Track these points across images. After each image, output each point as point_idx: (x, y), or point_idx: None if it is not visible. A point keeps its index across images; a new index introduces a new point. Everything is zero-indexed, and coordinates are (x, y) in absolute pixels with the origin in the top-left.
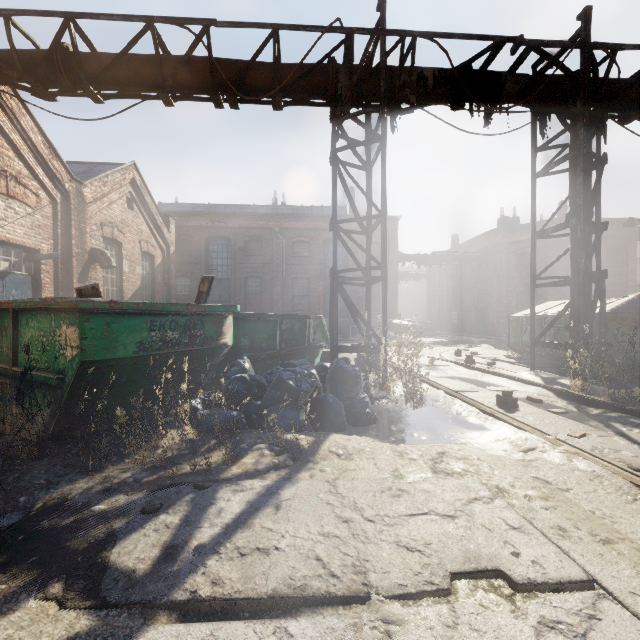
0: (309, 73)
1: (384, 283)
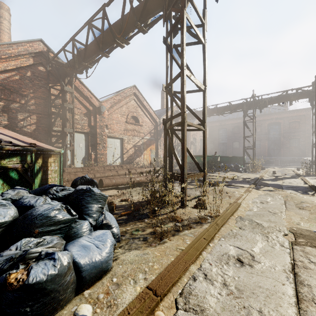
0: (237, 107)
1: (253, 149)
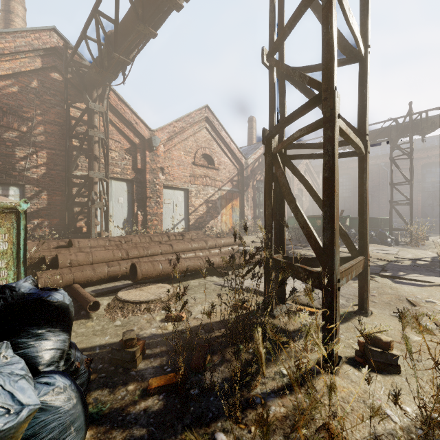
0: (378, 135)
1: (410, 206)
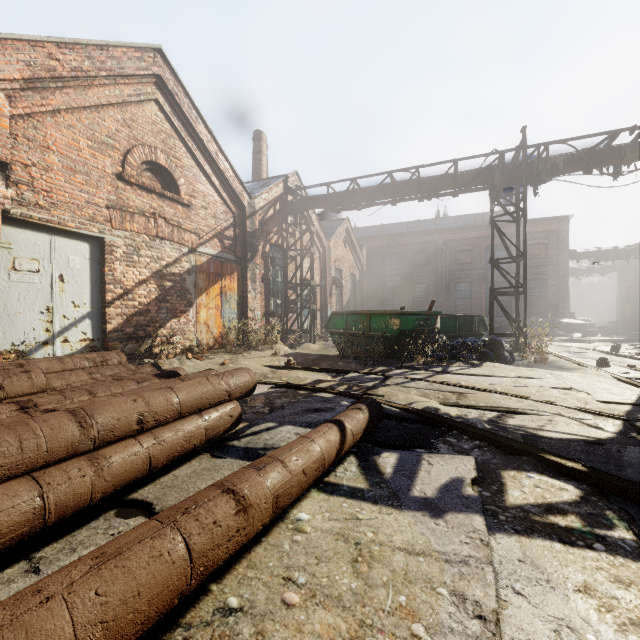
0: (475, 178)
1: (525, 296)
